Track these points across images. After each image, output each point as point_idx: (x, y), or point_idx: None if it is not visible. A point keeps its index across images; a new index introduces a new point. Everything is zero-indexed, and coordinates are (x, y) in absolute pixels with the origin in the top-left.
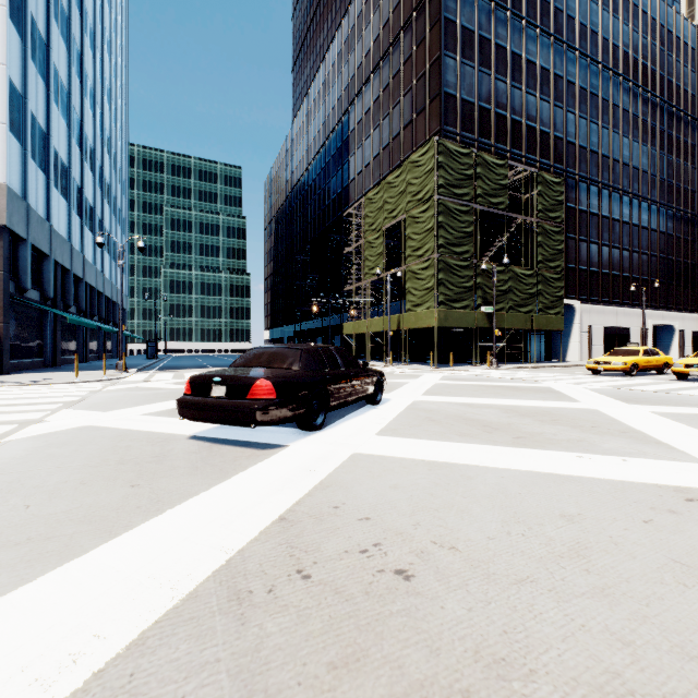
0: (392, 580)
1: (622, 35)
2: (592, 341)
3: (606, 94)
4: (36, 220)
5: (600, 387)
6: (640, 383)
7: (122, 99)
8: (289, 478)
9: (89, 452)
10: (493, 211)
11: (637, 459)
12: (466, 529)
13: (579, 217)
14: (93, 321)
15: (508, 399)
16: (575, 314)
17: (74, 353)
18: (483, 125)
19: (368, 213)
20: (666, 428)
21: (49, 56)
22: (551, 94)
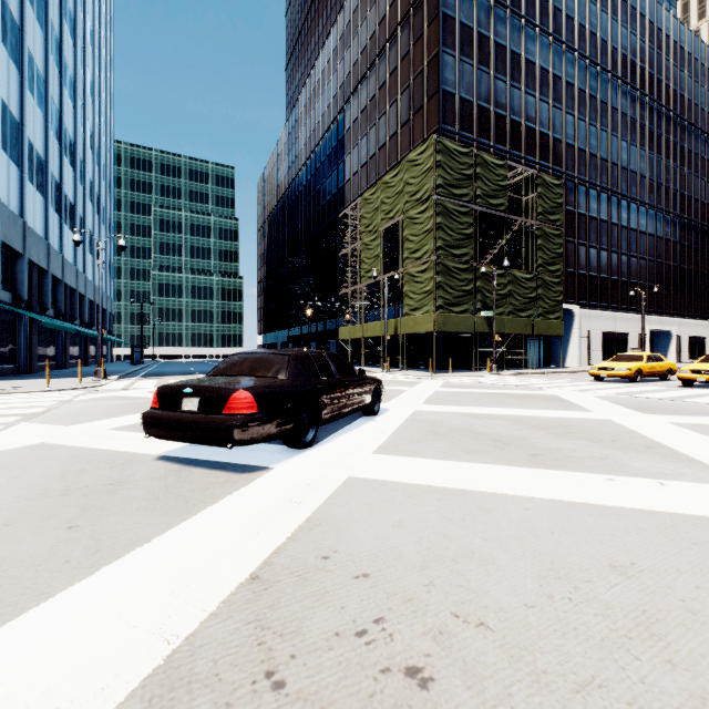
0: (402, 689)
1: (620, 37)
2: (591, 347)
3: (605, 96)
4: (7, 216)
5: (607, 395)
6: (647, 390)
7: (107, 93)
8: (269, 514)
9: (32, 478)
10: (493, 212)
11: (676, 483)
12: (494, 591)
13: (578, 221)
14: (73, 325)
15: (515, 409)
16: (574, 319)
17: (53, 359)
18: (482, 125)
19: (364, 214)
20: (694, 442)
21: (23, 40)
22: (550, 95)
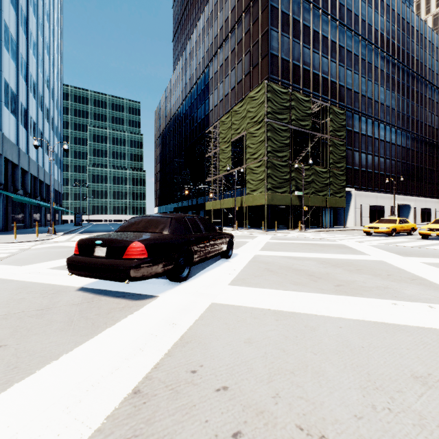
0: None
1: (380, 23)
2: (362, 214)
3: (370, 59)
4: None
5: (376, 244)
6: (400, 241)
7: (58, 53)
8: (152, 333)
9: None
10: (302, 130)
11: None
12: (328, 402)
13: (354, 136)
14: (36, 200)
15: (320, 253)
16: (351, 197)
17: (22, 222)
18: (295, 76)
19: (221, 130)
20: None
21: (1, 16)
22: (337, 58)
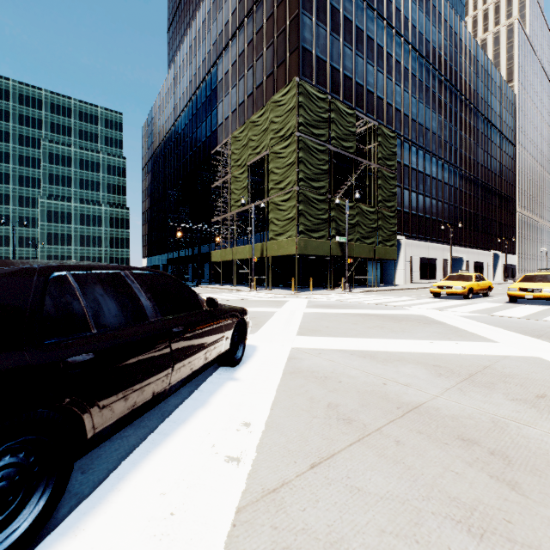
0: None
1: (431, 33)
2: (412, 269)
3: (422, 76)
4: None
5: (470, 314)
6: (491, 307)
7: None
8: None
9: None
10: (344, 153)
11: None
12: None
13: (404, 170)
14: None
15: (409, 340)
16: (401, 247)
17: None
18: (334, 83)
19: (234, 150)
20: None
21: None
22: (384, 67)
